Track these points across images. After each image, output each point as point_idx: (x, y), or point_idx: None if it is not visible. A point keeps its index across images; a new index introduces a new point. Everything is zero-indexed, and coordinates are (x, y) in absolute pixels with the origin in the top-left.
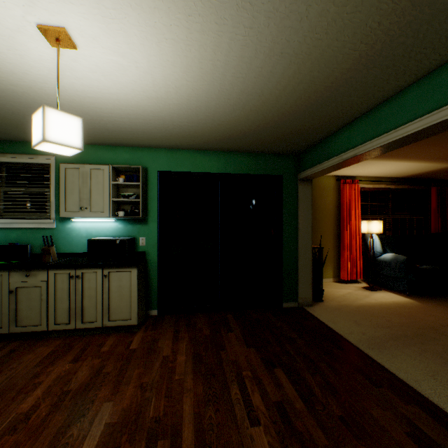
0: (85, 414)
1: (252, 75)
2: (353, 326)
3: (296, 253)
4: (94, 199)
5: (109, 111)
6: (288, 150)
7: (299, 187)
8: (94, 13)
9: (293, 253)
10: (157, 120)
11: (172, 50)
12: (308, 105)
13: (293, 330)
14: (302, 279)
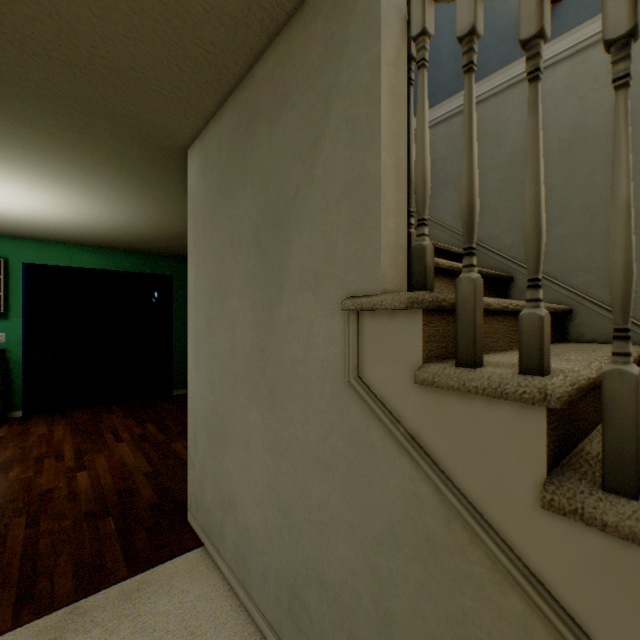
0: None
1: (122, 221)
2: None
3: (186, 346)
4: None
5: None
6: (176, 254)
7: None
8: None
9: (184, 345)
10: (32, 224)
11: (57, 205)
12: (173, 236)
13: (174, 405)
14: None
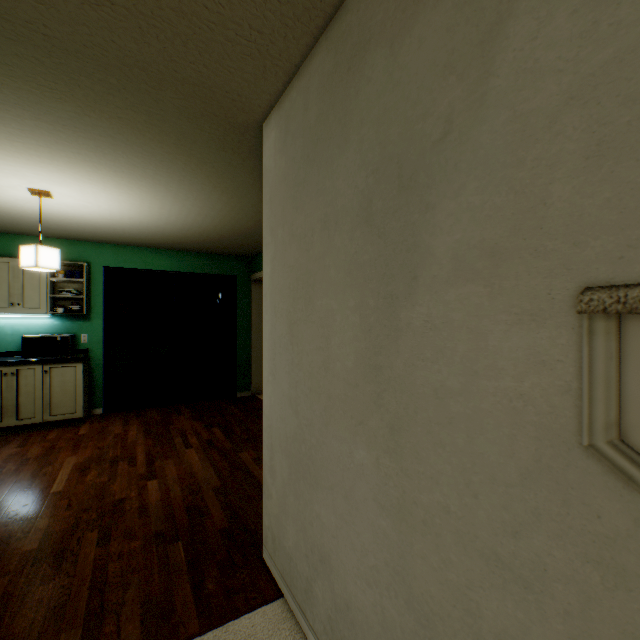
0: (54, 463)
1: (190, 220)
2: None
3: (250, 347)
4: (29, 295)
5: (60, 220)
6: (240, 254)
7: (253, 287)
8: (76, 191)
9: (247, 346)
10: (109, 228)
11: (130, 206)
12: (239, 234)
13: (239, 408)
14: (255, 370)
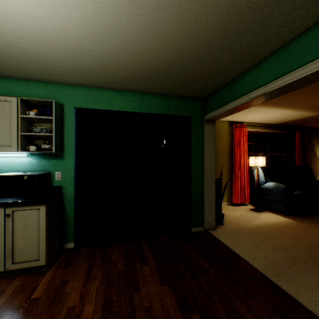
0: None
1: None
2: (254, 250)
3: (202, 184)
4: None
5: None
6: (196, 93)
7: (205, 127)
8: None
9: (200, 184)
10: (64, 44)
11: None
12: (226, 34)
13: (204, 258)
14: (207, 207)
